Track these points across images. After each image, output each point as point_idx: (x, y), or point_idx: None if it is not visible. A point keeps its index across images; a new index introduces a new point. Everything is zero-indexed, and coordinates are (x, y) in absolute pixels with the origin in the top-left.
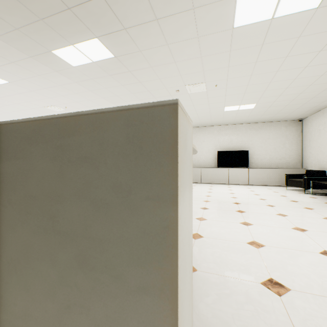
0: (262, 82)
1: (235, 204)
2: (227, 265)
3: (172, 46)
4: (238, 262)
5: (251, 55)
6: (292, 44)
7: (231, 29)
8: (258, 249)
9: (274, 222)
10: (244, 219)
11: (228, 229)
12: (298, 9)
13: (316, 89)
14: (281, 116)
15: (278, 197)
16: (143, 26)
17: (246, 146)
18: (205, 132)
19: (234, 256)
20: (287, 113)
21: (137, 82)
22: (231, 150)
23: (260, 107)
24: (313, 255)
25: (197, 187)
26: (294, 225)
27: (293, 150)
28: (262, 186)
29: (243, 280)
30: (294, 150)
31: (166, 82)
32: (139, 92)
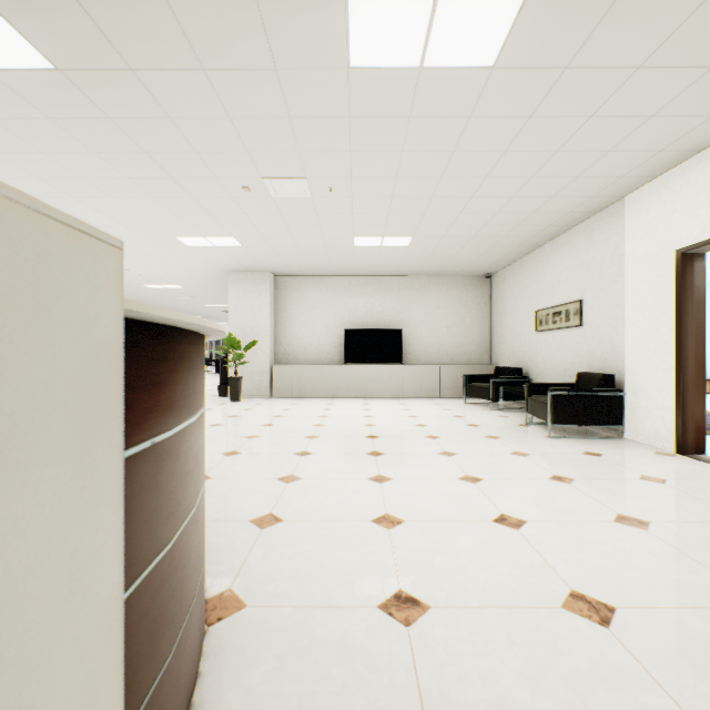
0: (418, 195)
1: (369, 438)
2: (318, 580)
3: (217, 76)
4: (343, 568)
5: (392, 135)
6: (460, 128)
7: (345, 69)
8: (391, 530)
9: (432, 470)
10: (379, 469)
11: (342, 496)
12: (463, 62)
13: (506, 221)
14: (457, 267)
15: (448, 419)
16: (129, 5)
17: (398, 320)
18: (320, 287)
19: (340, 554)
20: (466, 261)
21: (136, 151)
22: (371, 329)
23: (421, 244)
24: (483, 526)
25: (300, 407)
26: (464, 472)
27: (477, 331)
28: (426, 400)
29: (345, 608)
30: (478, 331)
31: (215, 163)
32: (148, 178)
